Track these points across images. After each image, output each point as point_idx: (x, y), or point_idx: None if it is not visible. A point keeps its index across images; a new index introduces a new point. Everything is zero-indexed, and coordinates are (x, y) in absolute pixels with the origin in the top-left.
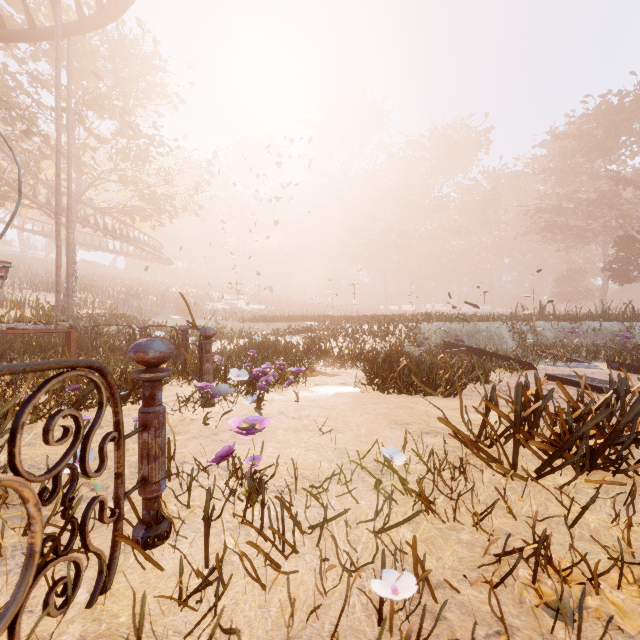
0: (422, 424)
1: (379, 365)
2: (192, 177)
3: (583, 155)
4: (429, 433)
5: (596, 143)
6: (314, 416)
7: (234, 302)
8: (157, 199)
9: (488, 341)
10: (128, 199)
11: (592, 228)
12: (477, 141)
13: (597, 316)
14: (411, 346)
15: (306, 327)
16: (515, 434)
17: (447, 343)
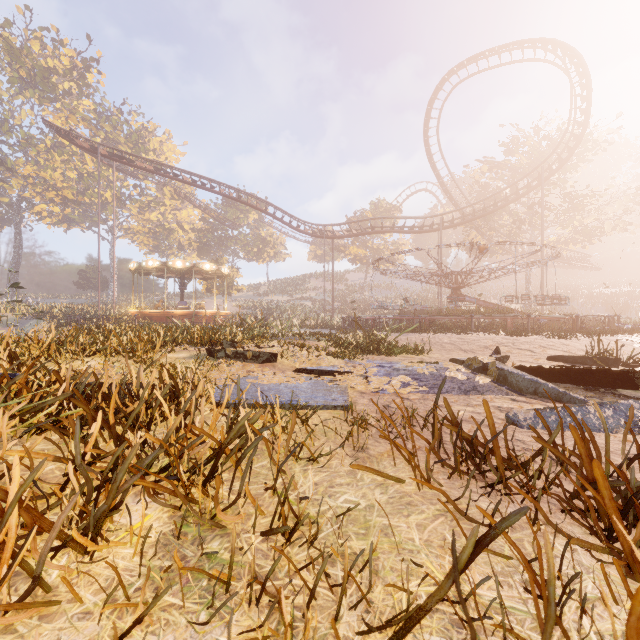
0: None
1: None
2: (620, 203)
3: None
4: None
5: None
6: None
7: None
8: (588, 231)
9: None
10: (565, 236)
11: None
12: None
13: None
14: None
15: None
16: None
17: None
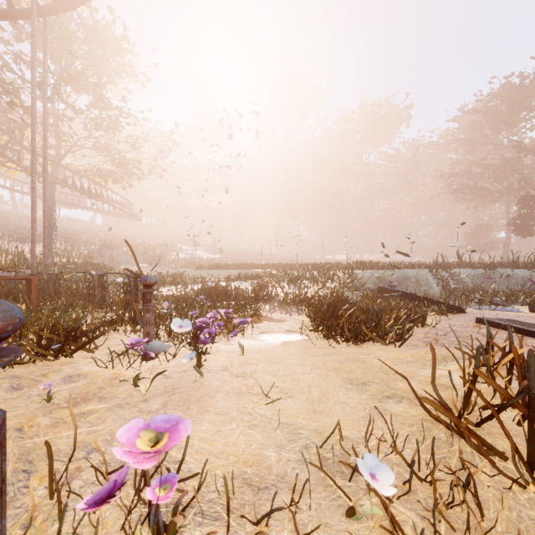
0: (381, 384)
1: (325, 313)
2: (157, 145)
3: (490, 128)
4: (391, 397)
5: (501, 117)
6: (260, 372)
7: (194, 252)
8: (126, 163)
9: (416, 286)
10: (101, 163)
11: (497, 189)
12: (399, 116)
13: (509, 264)
14: (349, 291)
15: (254, 274)
16: (530, 422)
17: (381, 288)
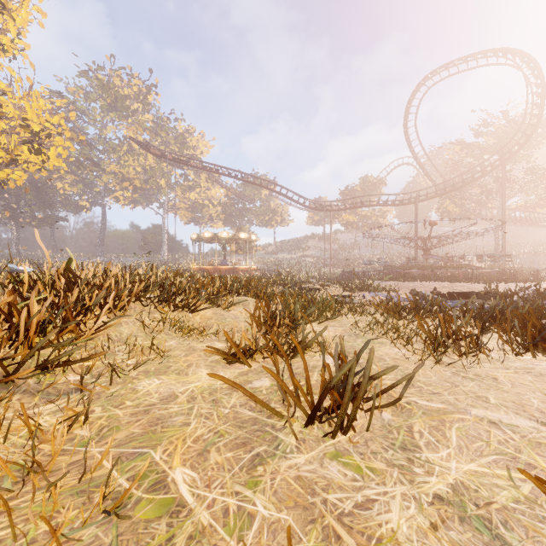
0: None
1: None
2: None
3: None
4: None
5: None
6: None
7: None
8: None
9: None
10: (530, 202)
11: None
12: None
13: None
14: None
15: None
16: None
17: None
